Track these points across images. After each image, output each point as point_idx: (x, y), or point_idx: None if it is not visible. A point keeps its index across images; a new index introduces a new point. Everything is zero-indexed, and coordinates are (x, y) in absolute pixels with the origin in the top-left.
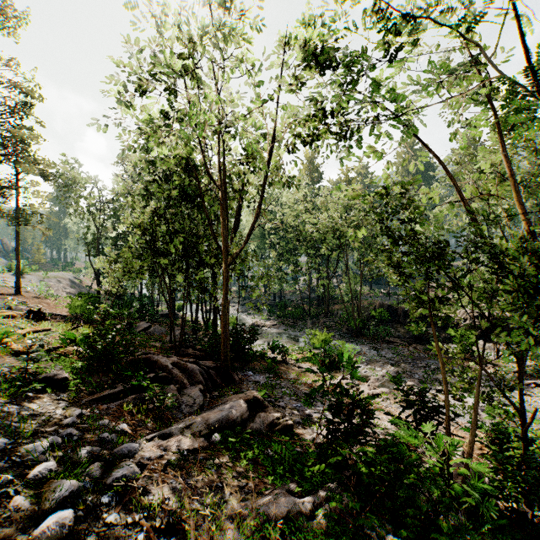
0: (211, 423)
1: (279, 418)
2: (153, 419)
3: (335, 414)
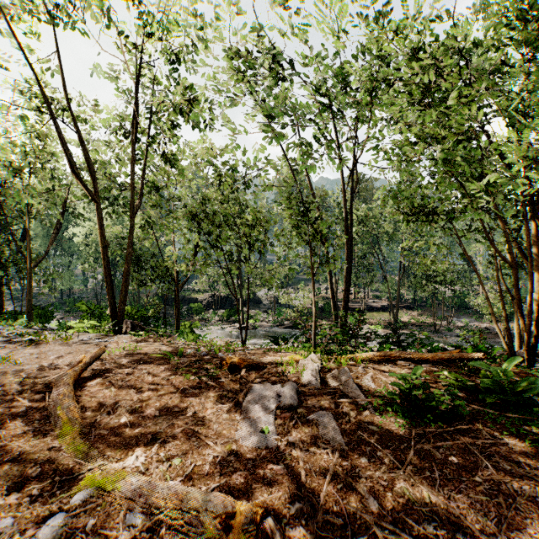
0: None
1: None
2: None
3: None
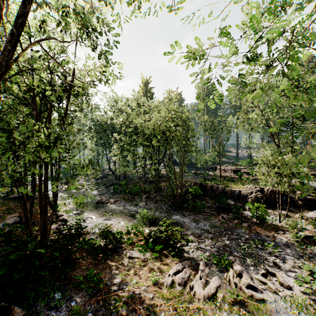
0: None
1: None
2: None
3: None
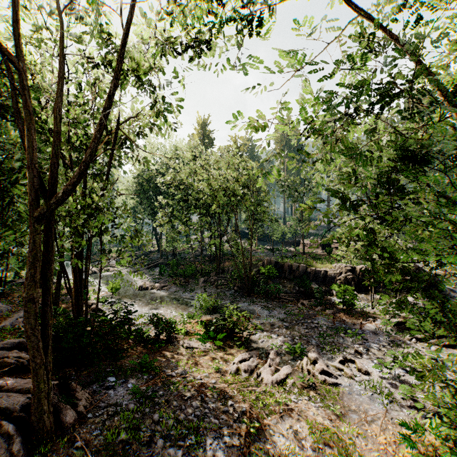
0: None
1: None
2: None
3: None
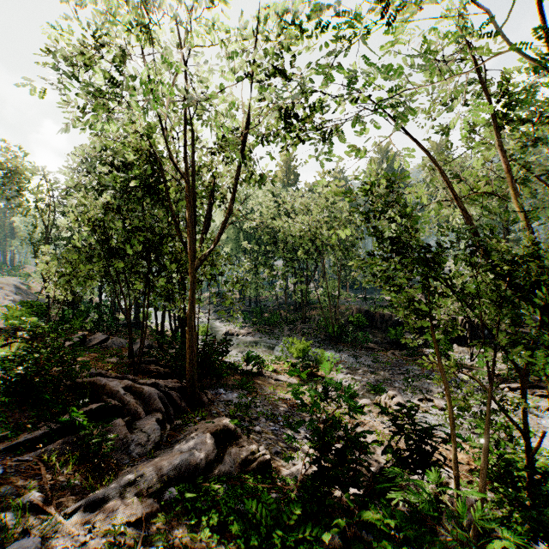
0: (165, 472)
1: (254, 451)
2: (85, 473)
3: (323, 453)
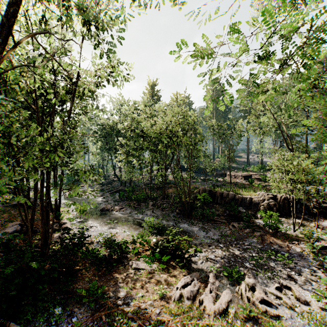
0: None
1: None
2: None
3: None
